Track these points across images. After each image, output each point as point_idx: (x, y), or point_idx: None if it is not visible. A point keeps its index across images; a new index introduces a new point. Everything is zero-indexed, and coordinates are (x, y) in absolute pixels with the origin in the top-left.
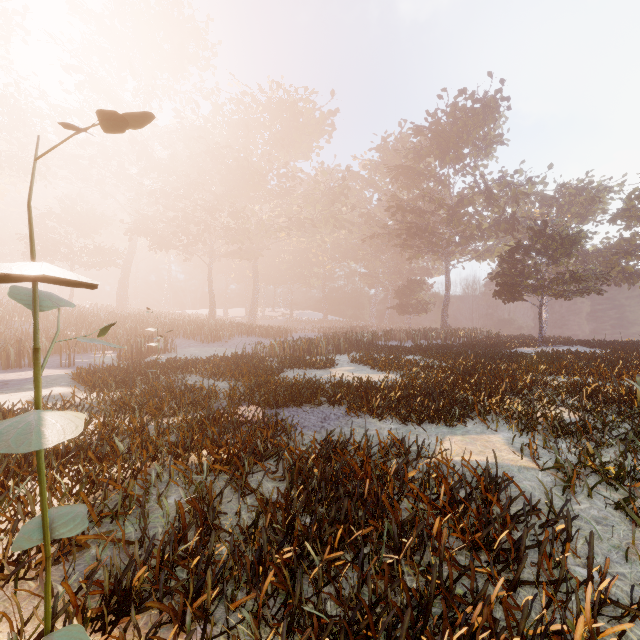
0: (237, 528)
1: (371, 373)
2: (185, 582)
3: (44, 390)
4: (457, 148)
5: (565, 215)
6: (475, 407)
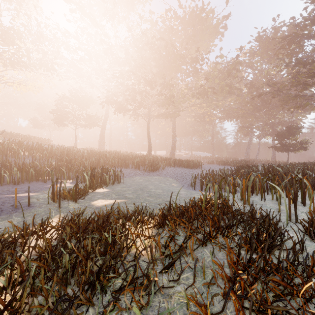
0: None
1: None
2: None
3: None
4: None
5: None
6: None
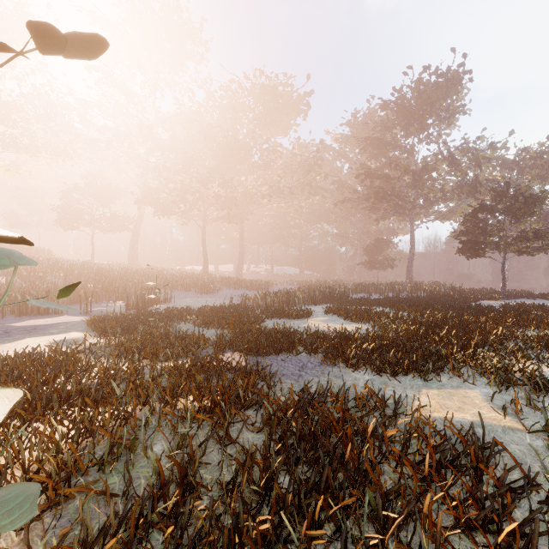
0: (216, 483)
1: (344, 323)
2: (161, 546)
3: (63, 334)
4: (421, 119)
5: (526, 177)
6: (450, 361)
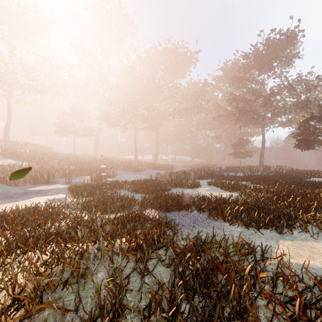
0: (137, 305)
1: (221, 192)
2: None
3: (55, 195)
4: (269, 63)
5: None
6: (299, 221)
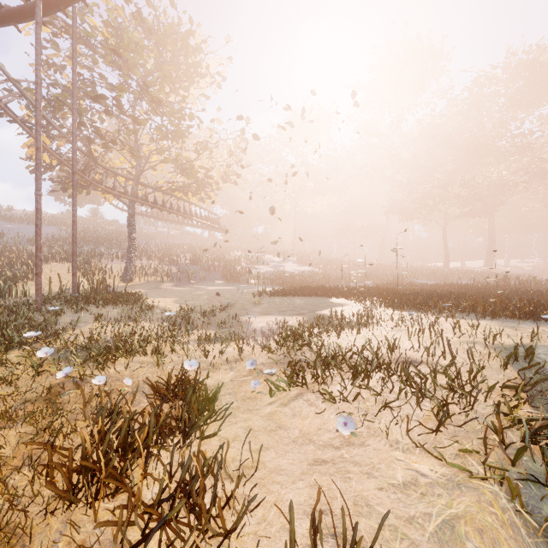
0: None
1: None
2: None
3: None
4: None
5: None
6: None
